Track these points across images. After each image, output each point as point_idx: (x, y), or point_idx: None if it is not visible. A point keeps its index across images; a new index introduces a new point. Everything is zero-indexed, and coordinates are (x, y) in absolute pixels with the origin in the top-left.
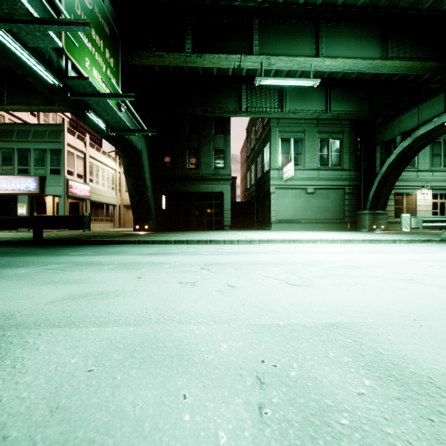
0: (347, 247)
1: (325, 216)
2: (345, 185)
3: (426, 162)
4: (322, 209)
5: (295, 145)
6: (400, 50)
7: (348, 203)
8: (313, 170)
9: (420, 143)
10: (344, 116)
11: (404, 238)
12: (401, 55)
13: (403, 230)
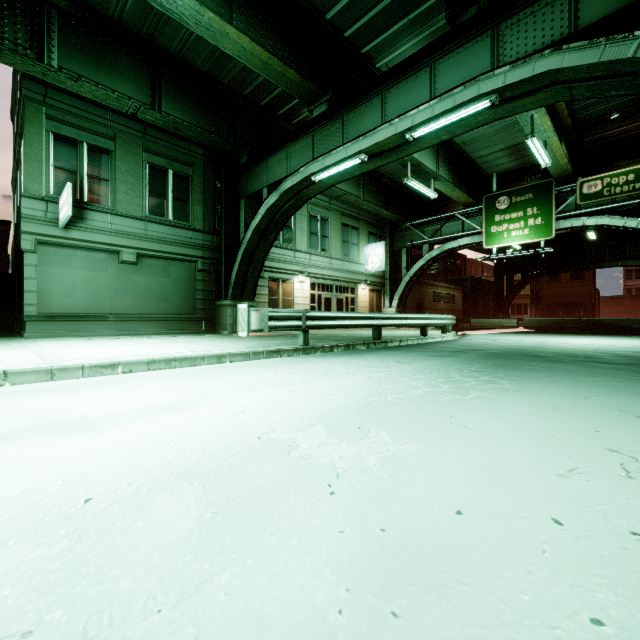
0: (8, 405)
1: (160, 308)
2: (197, 255)
3: (304, 241)
4: (155, 295)
5: (94, 159)
6: (252, 26)
7: (202, 286)
8: (136, 219)
9: (289, 204)
10: (188, 132)
11: (240, 350)
12: (253, 35)
13: (240, 334)
